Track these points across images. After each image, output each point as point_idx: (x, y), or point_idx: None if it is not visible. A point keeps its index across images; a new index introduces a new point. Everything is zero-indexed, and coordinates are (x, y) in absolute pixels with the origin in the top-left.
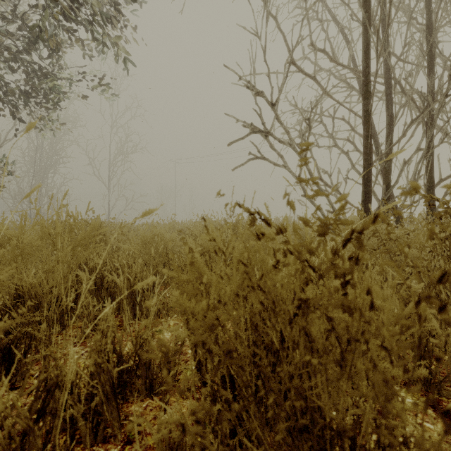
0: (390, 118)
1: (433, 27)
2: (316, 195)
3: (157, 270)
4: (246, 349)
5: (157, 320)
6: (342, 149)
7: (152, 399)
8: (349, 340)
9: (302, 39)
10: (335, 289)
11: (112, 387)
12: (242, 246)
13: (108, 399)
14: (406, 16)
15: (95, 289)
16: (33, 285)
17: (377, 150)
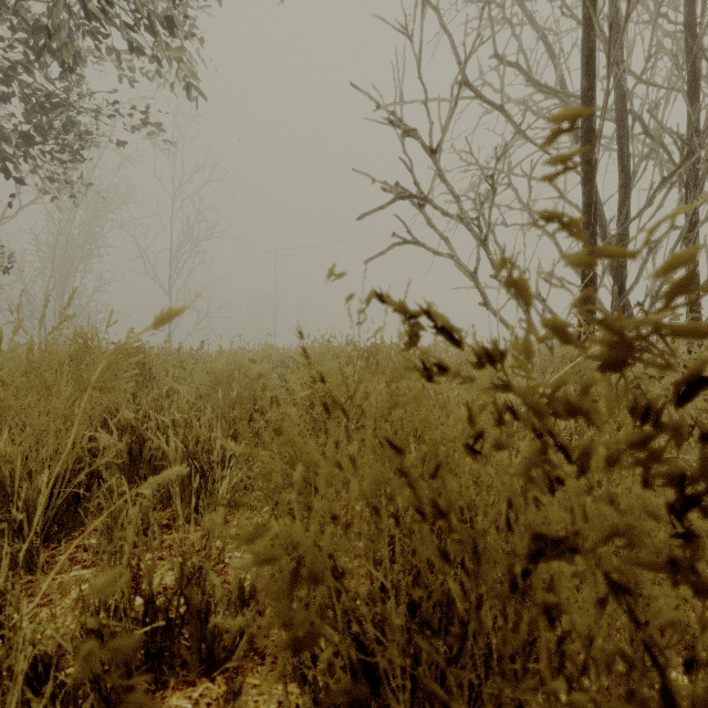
0: (626, 175)
1: (698, 25)
2: (598, 255)
3: (236, 428)
4: (394, 610)
5: (234, 516)
6: (544, 229)
7: (212, 680)
8: (691, 661)
9: (481, 43)
10: (612, 499)
11: (123, 673)
12: (385, 391)
13: (110, 704)
14: (650, 11)
15: (129, 461)
16: (7, 458)
17: (602, 230)
